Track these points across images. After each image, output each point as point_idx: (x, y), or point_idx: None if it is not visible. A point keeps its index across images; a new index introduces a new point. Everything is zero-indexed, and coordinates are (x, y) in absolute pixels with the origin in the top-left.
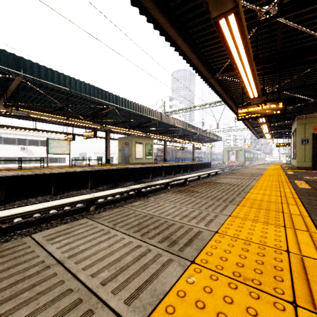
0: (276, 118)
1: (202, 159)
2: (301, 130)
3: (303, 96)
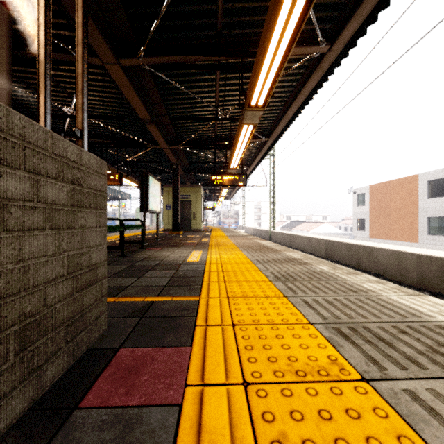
0: (165, 182)
1: (109, 223)
2: (166, 197)
3: (167, 168)
